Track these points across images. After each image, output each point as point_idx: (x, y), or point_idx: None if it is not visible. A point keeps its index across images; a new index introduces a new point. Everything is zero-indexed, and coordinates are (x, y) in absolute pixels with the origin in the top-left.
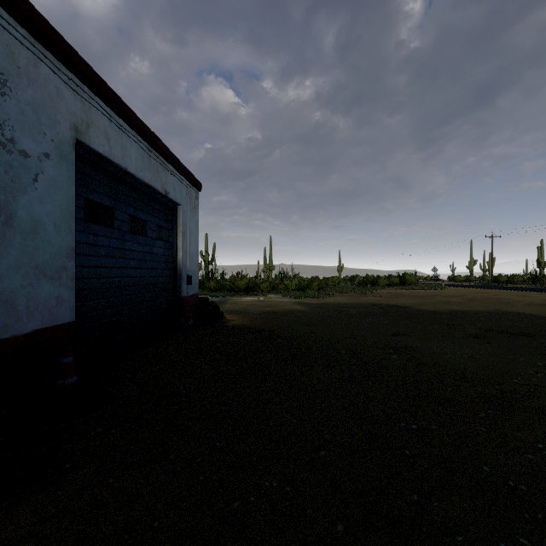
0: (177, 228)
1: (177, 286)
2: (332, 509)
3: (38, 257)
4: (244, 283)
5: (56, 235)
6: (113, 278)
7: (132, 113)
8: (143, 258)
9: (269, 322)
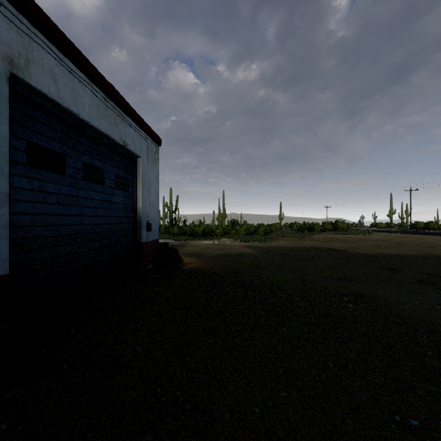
0: (137, 178)
1: (137, 232)
2: None
3: None
4: (201, 229)
5: None
6: (65, 226)
7: (84, 59)
8: (100, 206)
9: (222, 266)
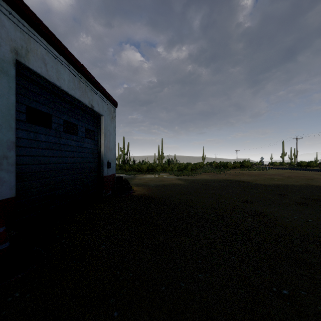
0: (101, 130)
1: (101, 169)
2: None
3: None
4: (146, 166)
5: None
6: (51, 164)
7: (65, 48)
8: (75, 150)
9: (161, 192)
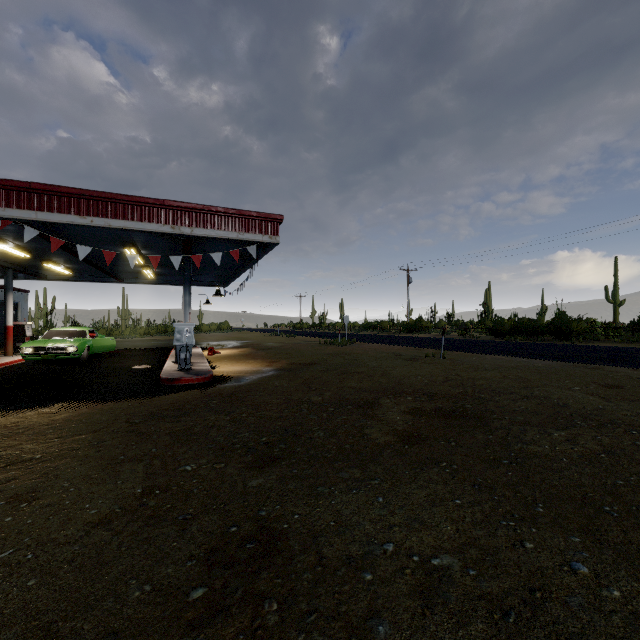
0: (19, 310)
1: None
2: None
3: None
4: None
5: None
6: (0, 326)
7: None
8: None
9: None
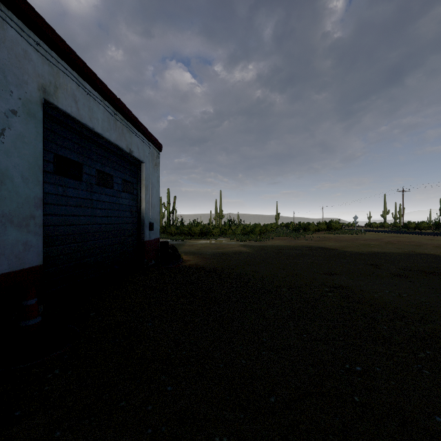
0: (141, 182)
1: (141, 231)
2: None
3: (5, 206)
4: (199, 229)
5: (24, 186)
6: (82, 225)
7: (99, 80)
8: (110, 207)
9: (219, 262)
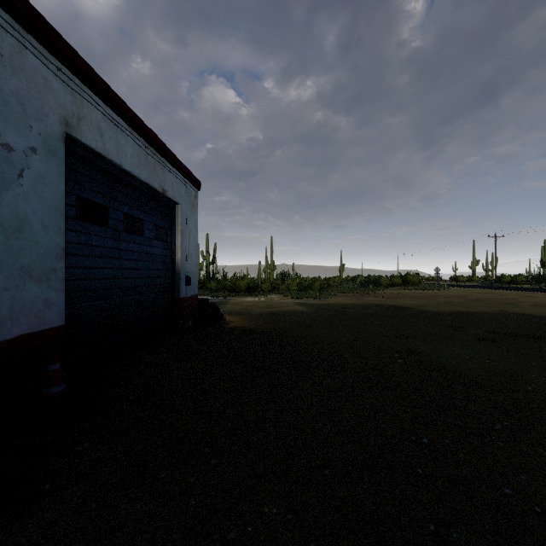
0: (176, 227)
1: (176, 287)
2: (339, 542)
3: (24, 257)
4: (245, 283)
5: (44, 235)
6: (108, 279)
7: (127, 108)
8: (140, 258)
9: (270, 324)
